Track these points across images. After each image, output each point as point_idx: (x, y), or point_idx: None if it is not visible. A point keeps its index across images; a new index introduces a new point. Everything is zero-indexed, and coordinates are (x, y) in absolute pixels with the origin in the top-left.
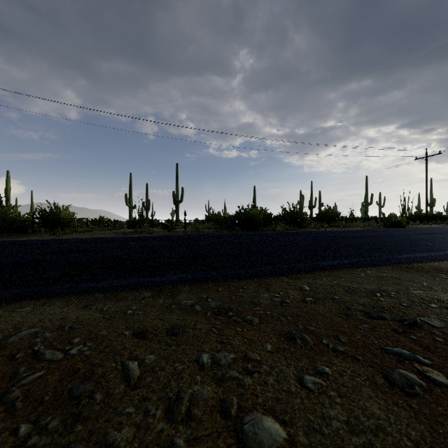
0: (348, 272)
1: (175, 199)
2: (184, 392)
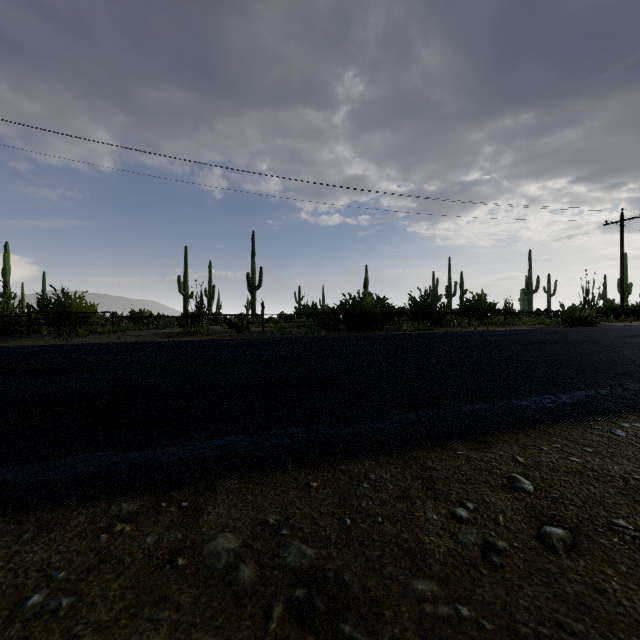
0: (582, 425)
1: (250, 283)
2: None
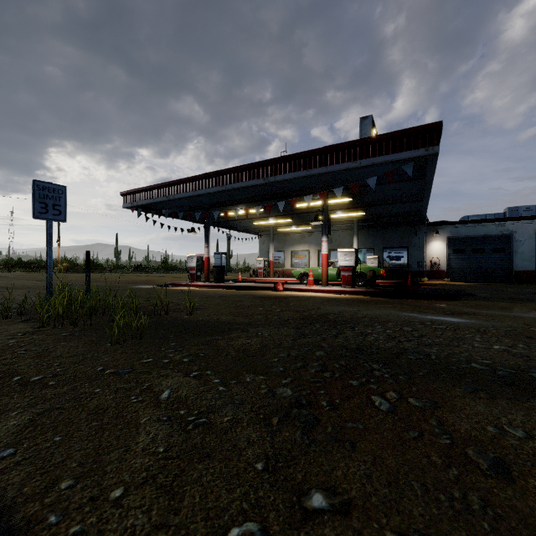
0: None
1: None
2: None
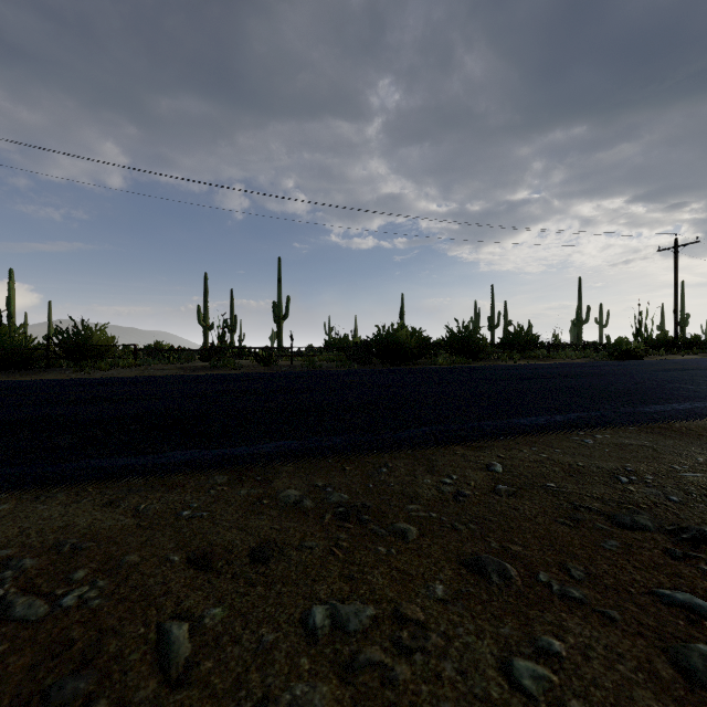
0: (564, 437)
1: (276, 314)
2: (275, 700)
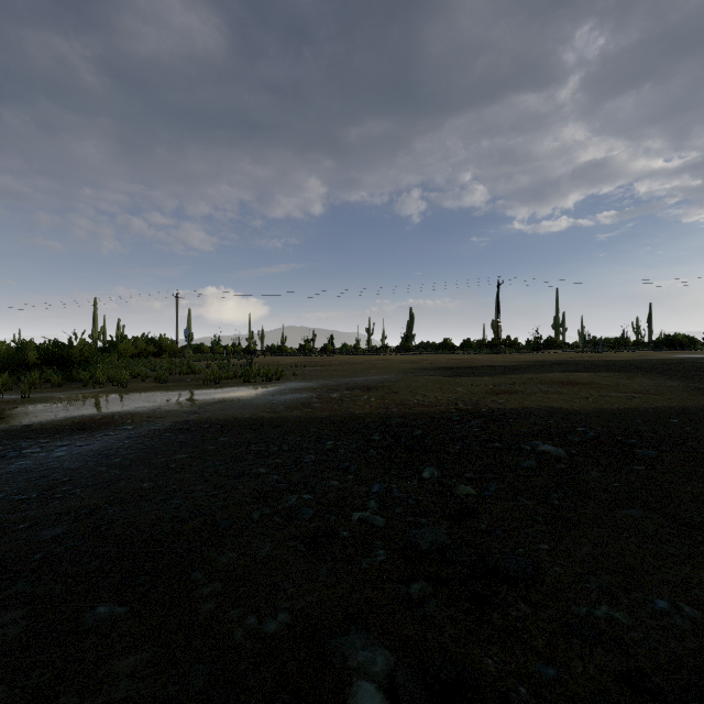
0: None
1: (556, 323)
2: None
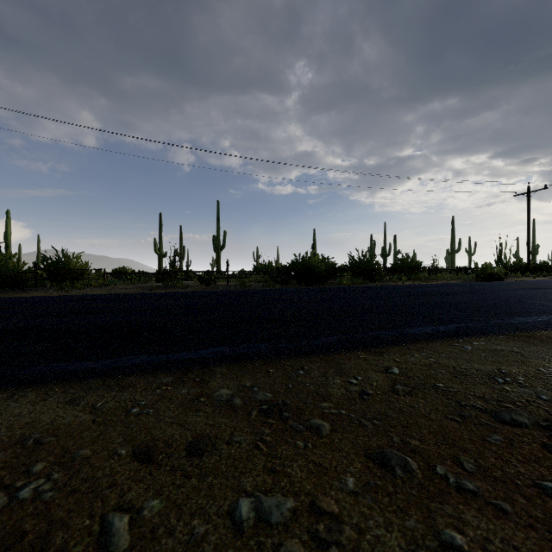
0: (447, 344)
1: (215, 245)
2: None
